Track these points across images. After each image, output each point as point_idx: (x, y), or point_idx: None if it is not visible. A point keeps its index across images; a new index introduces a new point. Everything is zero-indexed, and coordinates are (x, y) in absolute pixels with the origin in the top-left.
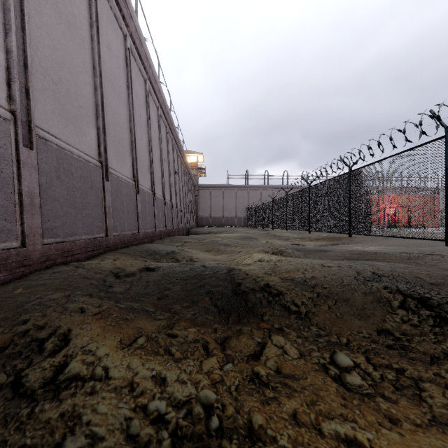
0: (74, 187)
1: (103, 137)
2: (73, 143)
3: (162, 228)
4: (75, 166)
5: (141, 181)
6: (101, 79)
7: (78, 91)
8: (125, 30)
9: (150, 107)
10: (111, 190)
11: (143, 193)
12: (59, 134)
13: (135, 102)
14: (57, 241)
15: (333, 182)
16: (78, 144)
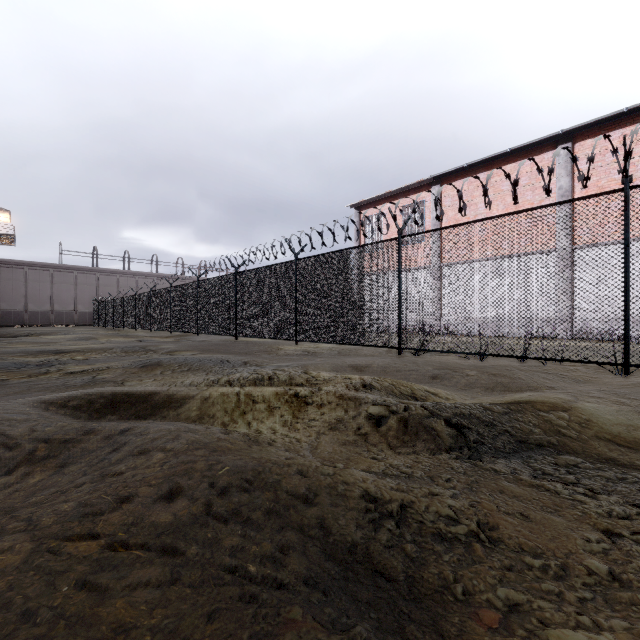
0: None
1: None
2: None
3: None
4: None
5: None
6: None
7: None
8: None
9: None
10: None
11: None
12: None
13: None
14: None
15: (164, 292)
16: None
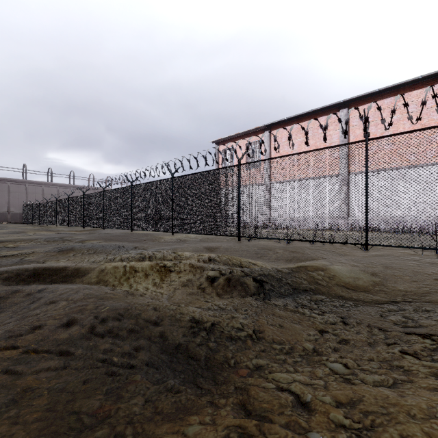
0: None
1: None
2: None
3: None
4: None
5: None
6: None
7: None
8: None
9: None
10: None
11: None
12: None
13: None
14: None
15: (78, 198)
16: None
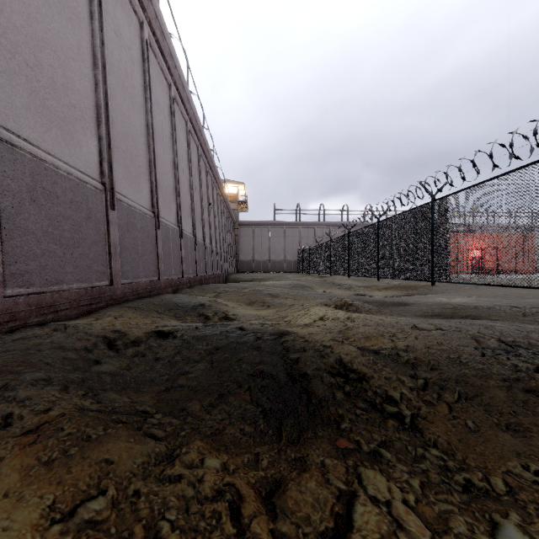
0: (60, 216)
1: (108, 151)
2: (60, 154)
3: (191, 274)
4: (62, 186)
5: (163, 213)
6: (104, 72)
7: (69, 84)
8: (141, 15)
9: (177, 120)
10: (119, 223)
11: (165, 229)
12: (37, 140)
13: (155, 111)
14: (31, 291)
15: (410, 215)
16: (67, 157)
